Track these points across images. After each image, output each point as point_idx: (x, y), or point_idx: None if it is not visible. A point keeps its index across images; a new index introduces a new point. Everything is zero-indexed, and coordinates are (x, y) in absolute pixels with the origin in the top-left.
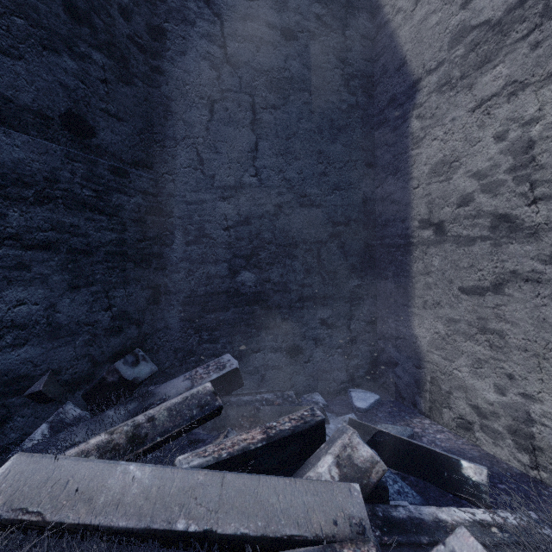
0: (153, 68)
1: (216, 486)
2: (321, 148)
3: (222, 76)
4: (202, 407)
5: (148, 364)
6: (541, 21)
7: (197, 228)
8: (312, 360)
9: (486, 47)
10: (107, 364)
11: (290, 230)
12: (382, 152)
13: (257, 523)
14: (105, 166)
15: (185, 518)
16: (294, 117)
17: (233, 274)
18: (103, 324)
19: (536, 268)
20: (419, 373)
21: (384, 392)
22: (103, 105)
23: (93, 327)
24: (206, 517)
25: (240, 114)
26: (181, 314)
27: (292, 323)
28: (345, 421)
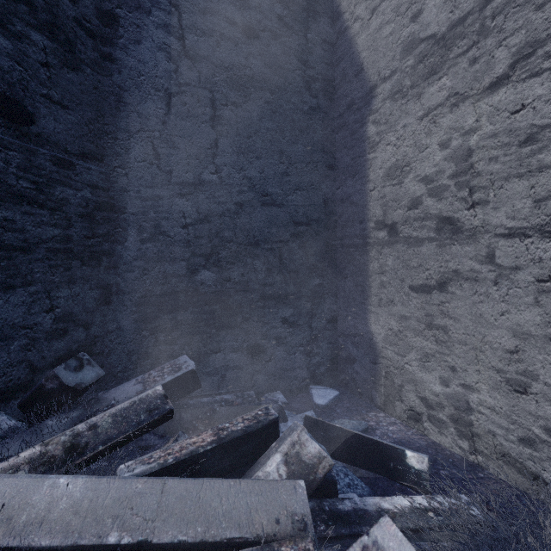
0: (103, 55)
1: (155, 494)
2: (282, 148)
3: (180, 69)
4: (151, 411)
5: (94, 368)
6: (478, 39)
7: (153, 226)
8: (274, 358)
9: (432, 60)
10: (49, 370)
11: (251, 229)
12: (342, 154)
13: (196, 528)
14: (46, 156)
15: (118, 531)
16: (255, 116)
17: (192, 273)
18: (43, 327)
19: (474, 268)
20: (375, 368)
21: (344, 387)
22: (45, 91)
23: (32, 330)
24: (142, 527)
25: (199, 109)
26: (135, 315)
27: (254, 323)
28: (303, 418)
